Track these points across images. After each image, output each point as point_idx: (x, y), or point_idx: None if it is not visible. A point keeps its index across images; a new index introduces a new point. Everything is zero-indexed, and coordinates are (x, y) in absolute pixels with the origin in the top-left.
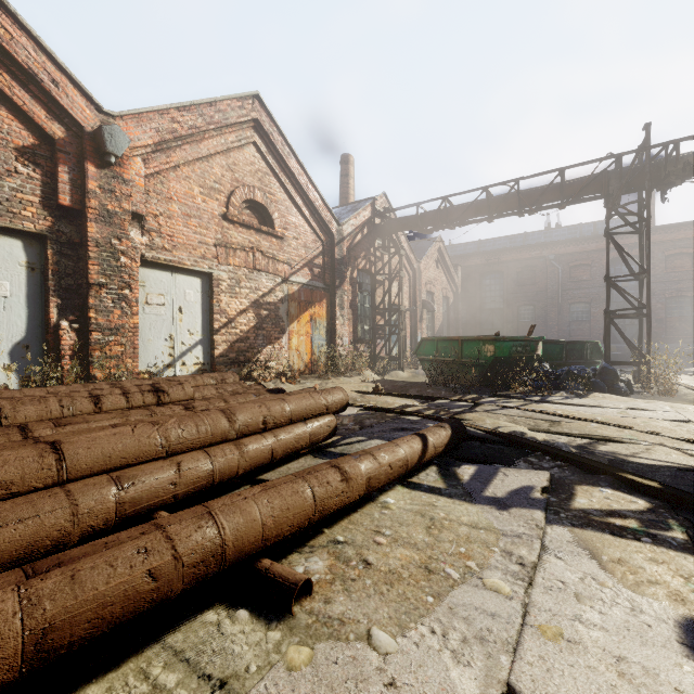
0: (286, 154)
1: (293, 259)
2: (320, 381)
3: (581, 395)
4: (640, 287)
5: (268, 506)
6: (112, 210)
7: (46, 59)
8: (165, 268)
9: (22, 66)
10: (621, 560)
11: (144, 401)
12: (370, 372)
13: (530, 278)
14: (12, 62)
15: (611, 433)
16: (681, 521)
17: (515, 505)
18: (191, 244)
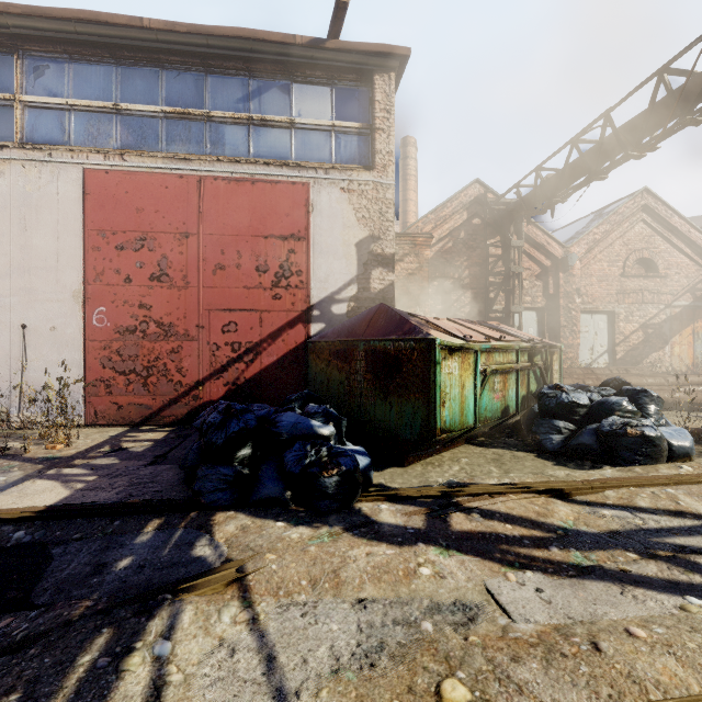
0: (669, 216)
1: (674, 289)
2: None
3: None
4: None
5: (690, 393)
6: (568, 291)
7: (545, 236)
8: (588, 312)
9: (538, 243)
10: None
11: (623, 373)
12: None
13: None
14: (535, 243)
15: None
16: None
17: None
18: (602, 297)
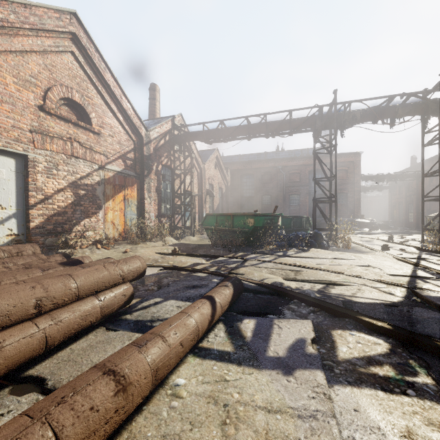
0: (102, 68)
1: (109, 152)
2: (131, 245)
3: (305, 250)
4: (330, 185)
5: None
6: None
7: None
8: None
9: None
10: (410, 431)
11: None
12: (170, 238)
13: (269, 179)
14: None
15: (333, 278)
16: (417, 360)
17: (297, 366)
18: (2, 126)
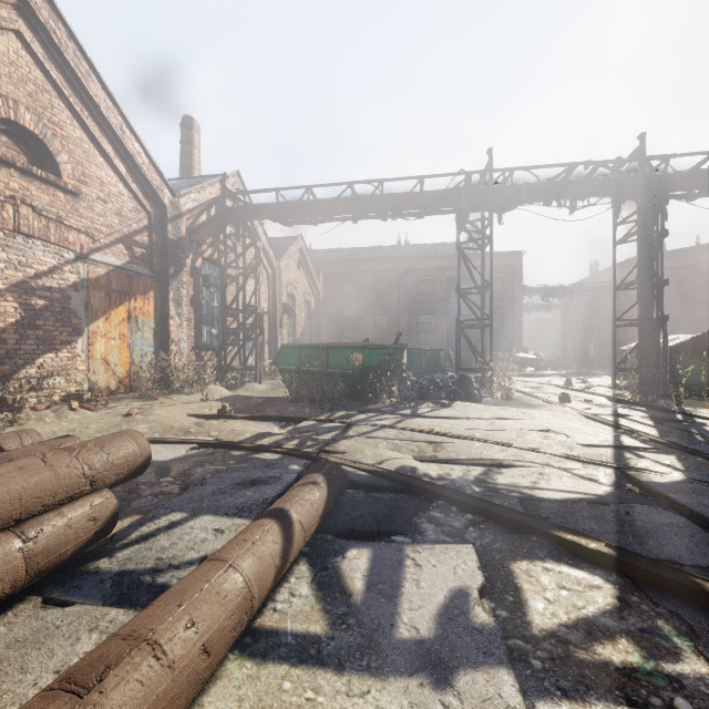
0: (84, 72)
1: (97, 229)
2: (141, 402)
3: (446, 404)
4: (482, 300)
5: None
6: None
7: None
8: None
9: None
10: None
11: None
12: (218, 386)
13: (385, 289)
14: None
15: (497, 454)
16: (669, 618)
17: (460, 663)
18: None
